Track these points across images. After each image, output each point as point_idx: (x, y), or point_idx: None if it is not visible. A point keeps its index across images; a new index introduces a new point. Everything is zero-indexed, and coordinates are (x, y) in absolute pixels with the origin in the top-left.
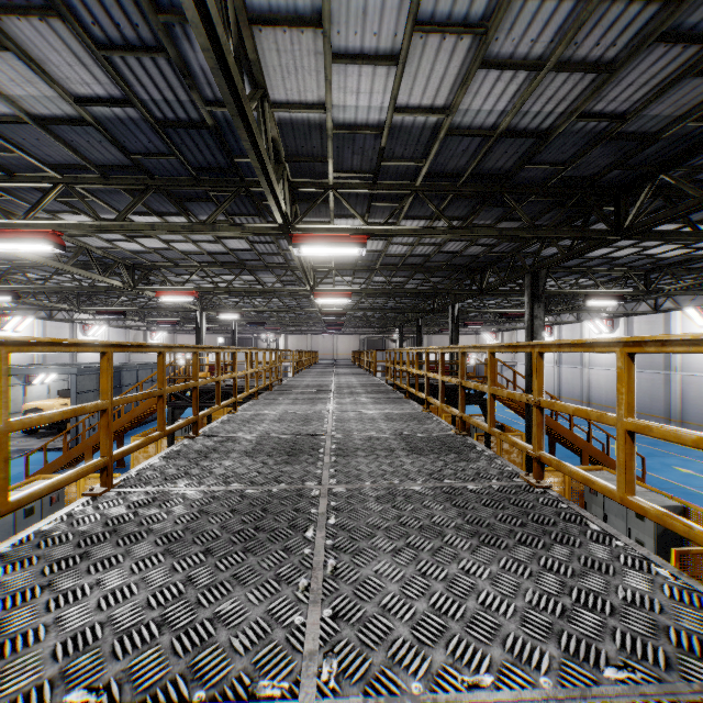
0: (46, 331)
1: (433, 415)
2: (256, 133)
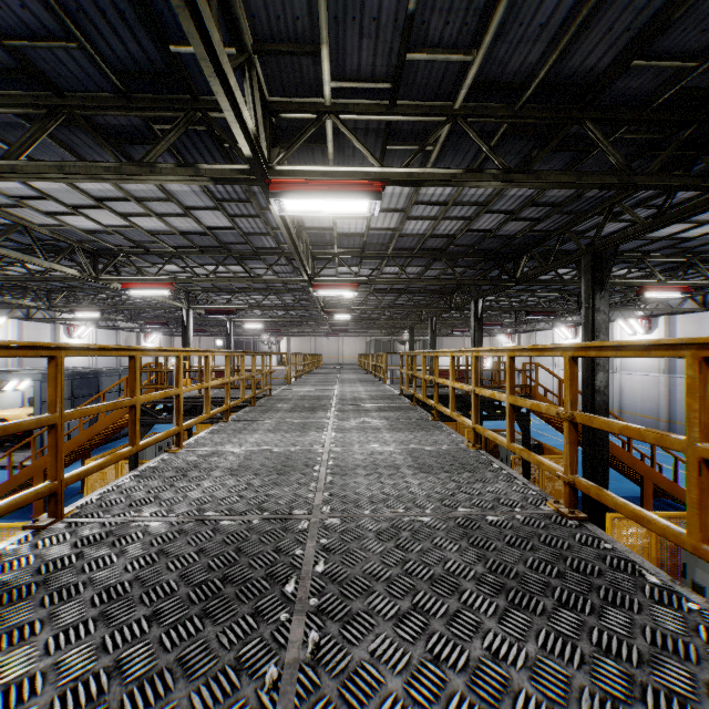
0: (24, 332)
1: (489, 457)
2: None
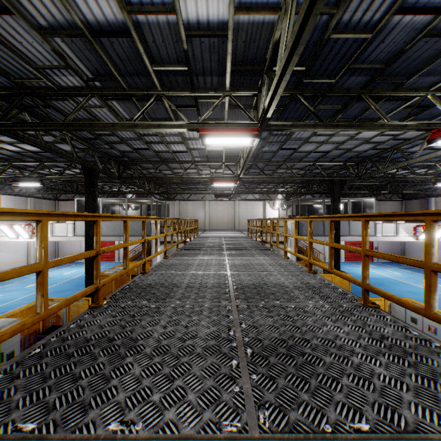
0: None
1: None
2: None
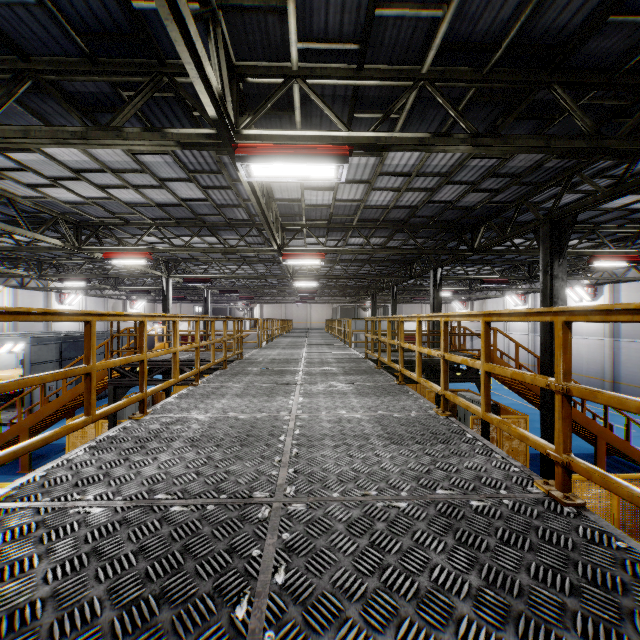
0: (18, 299)
1: (460, 425)
2: None
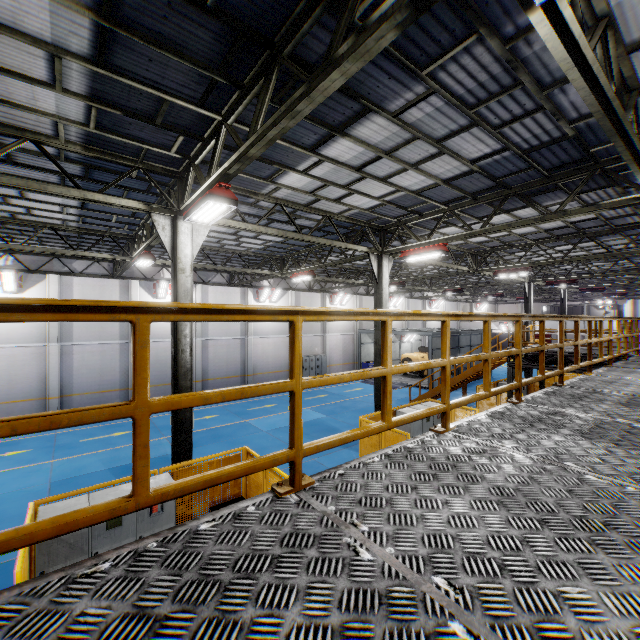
0: (409, 306)
1: None
2: (629, 135)
